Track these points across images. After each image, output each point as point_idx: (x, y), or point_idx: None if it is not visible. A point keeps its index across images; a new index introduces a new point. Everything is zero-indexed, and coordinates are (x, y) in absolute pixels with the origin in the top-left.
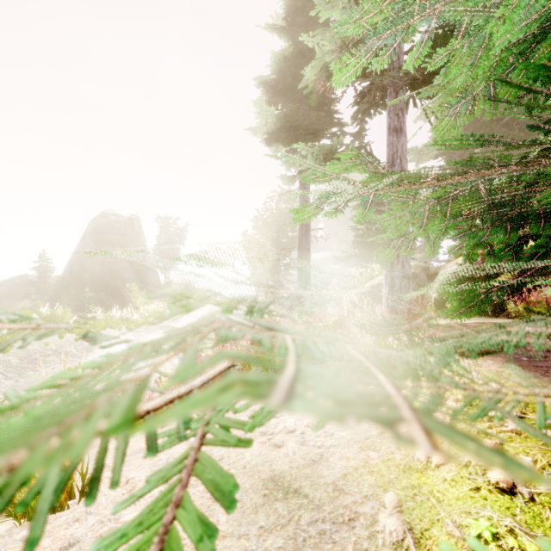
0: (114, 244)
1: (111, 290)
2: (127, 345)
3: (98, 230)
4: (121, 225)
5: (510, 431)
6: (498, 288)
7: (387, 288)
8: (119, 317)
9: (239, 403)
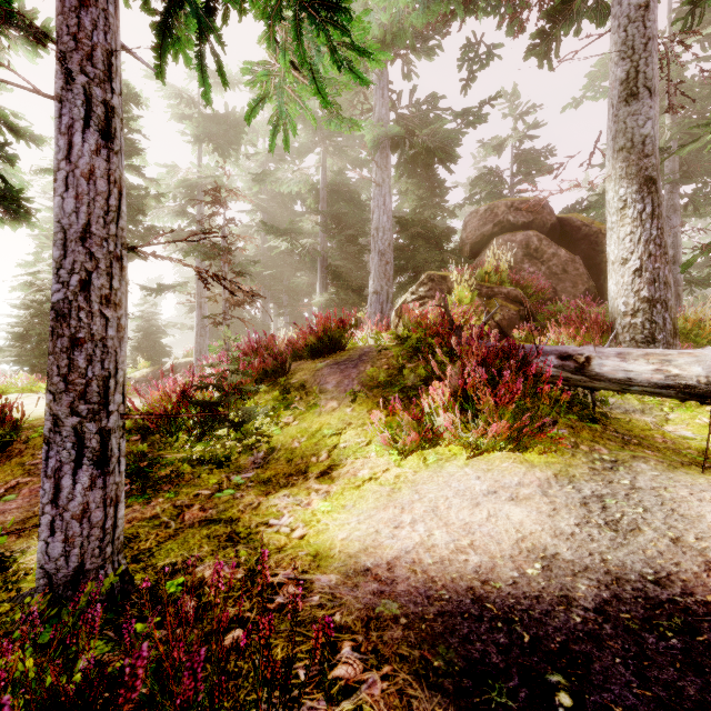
0: None
1: None
2: None
3: None
4: None
5: None
6: None
7: None
8: None
9: None
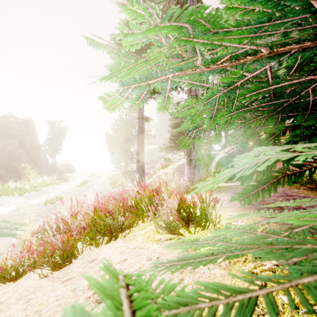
0: (13, 137)
1: (10, 168)
2: (17, 207)
3: (0, 127)
4: (19, 125)
5: (268, 270)
6: (294, 174)
7: (188, 166)
8: (13, 187)
9: (83, 254)
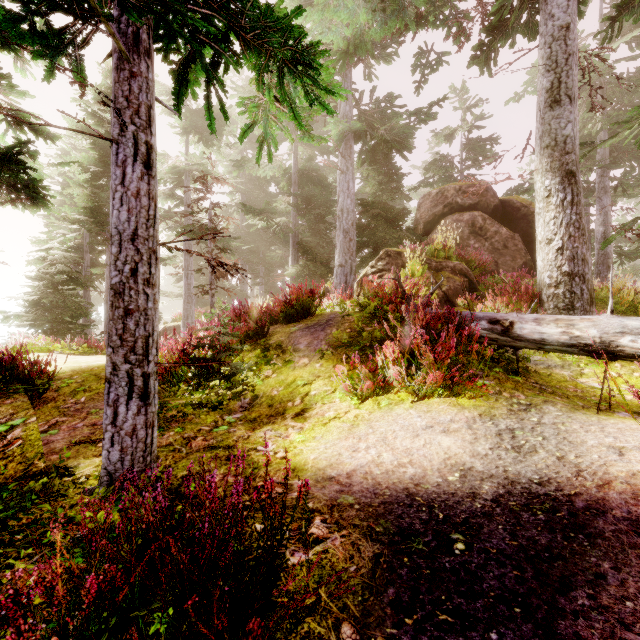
0: None
1: None
2: None
3: None
4: None
5: None
6: None
7: None
8: None
9: None
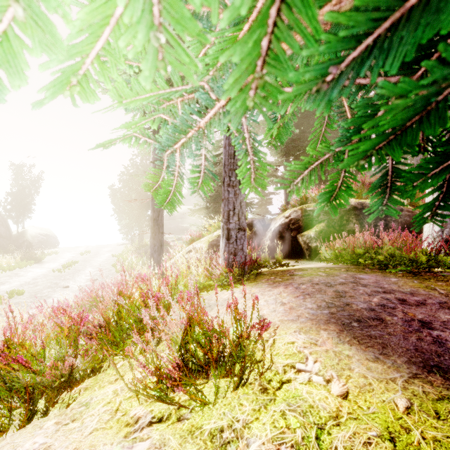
0: None
1: None
2: None
3: None
4: None
5: None
6: None
7: (224, 241)
8: None
9: None
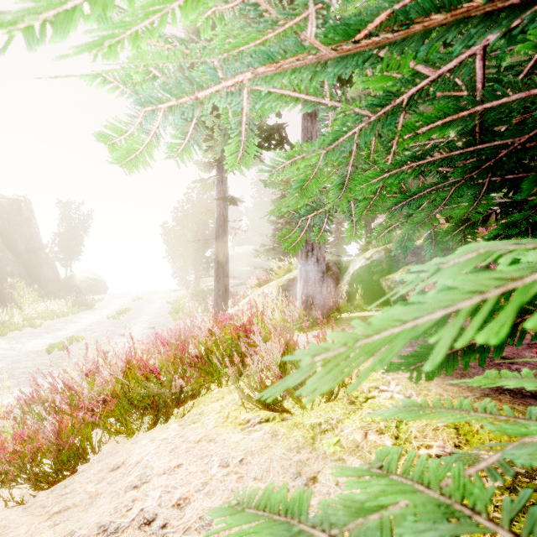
0: None
1: None
2: None
3: None
4: (3, 208)
5: None
6: None
7: (302, 283)
8: None
9: (101, 451)
